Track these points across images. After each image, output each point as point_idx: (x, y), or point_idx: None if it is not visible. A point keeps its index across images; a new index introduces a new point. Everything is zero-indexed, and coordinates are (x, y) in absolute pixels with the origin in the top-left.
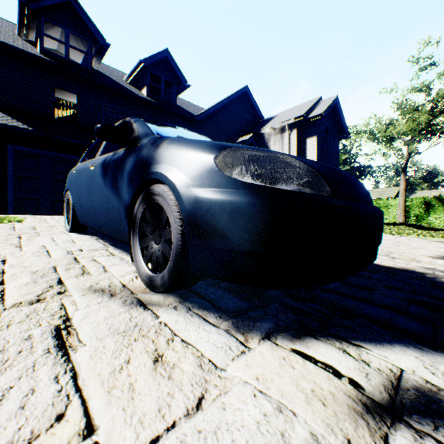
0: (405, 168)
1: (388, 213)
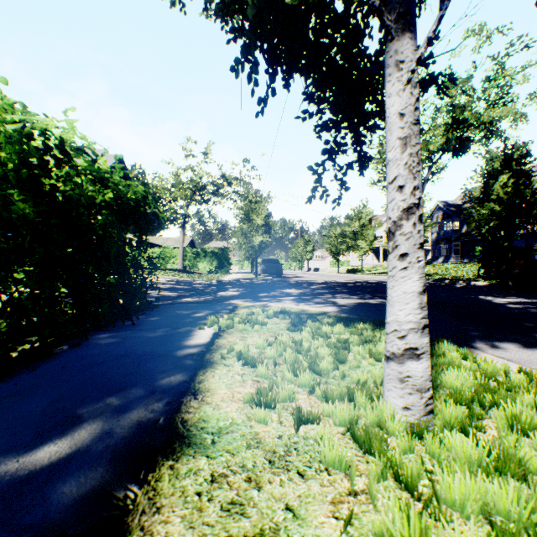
0: (184, 225)
1: (173, 260)
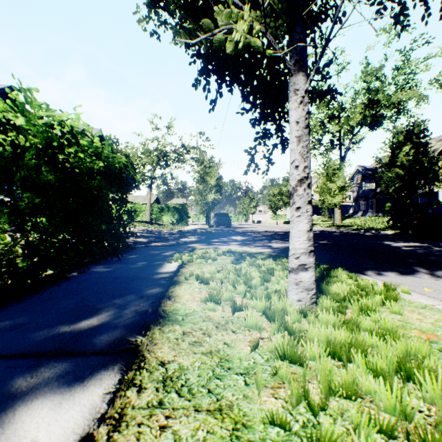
0: (151, 185)
1: (142, 214)
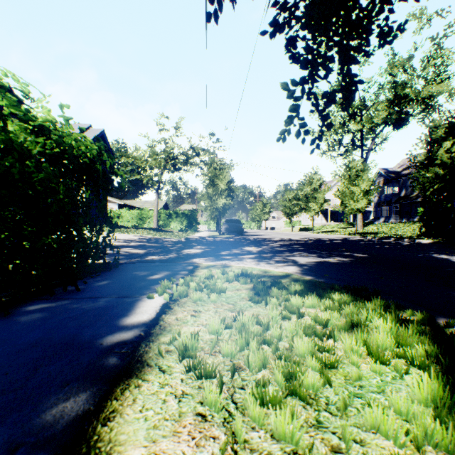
0: (158, 190)
1: (149, 220)
